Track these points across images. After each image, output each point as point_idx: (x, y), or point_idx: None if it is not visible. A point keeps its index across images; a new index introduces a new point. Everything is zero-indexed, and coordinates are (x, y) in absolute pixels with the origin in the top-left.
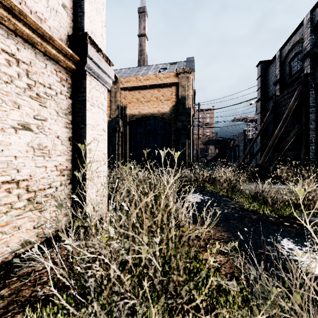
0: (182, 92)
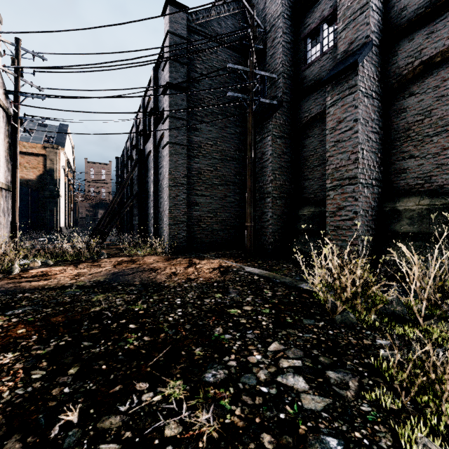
0: (50, 164)
